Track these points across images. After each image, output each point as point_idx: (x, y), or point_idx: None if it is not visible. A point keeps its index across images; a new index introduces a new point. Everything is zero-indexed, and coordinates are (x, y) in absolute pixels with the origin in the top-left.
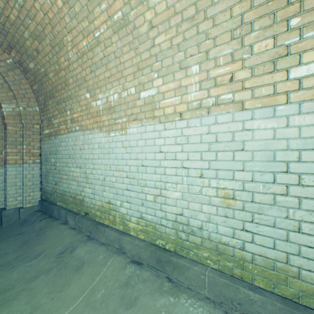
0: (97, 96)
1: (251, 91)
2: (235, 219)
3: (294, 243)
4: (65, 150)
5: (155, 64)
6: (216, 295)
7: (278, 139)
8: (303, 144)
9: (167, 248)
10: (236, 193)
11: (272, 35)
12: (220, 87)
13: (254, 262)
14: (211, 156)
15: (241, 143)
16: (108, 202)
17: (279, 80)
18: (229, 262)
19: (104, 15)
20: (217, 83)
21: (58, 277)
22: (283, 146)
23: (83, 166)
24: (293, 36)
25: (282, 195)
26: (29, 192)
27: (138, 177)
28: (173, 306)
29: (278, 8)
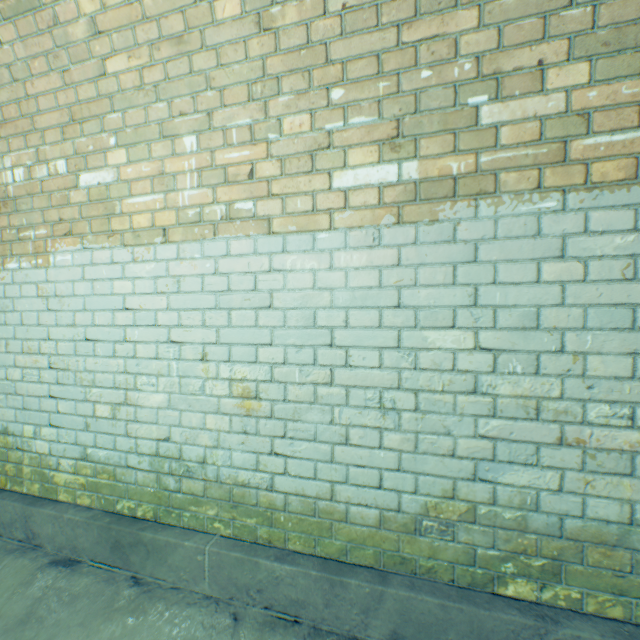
0: None
1: (282, 201)
2: (260, 436)
3: (341, 464)
4: None
5: (111, 116)
6: (223, 586)
7: (320, 289)
8: (351, 300)
9: (140, 514)
10: (261, 387)
11: (308, 108)
12: (234, 185)
13: (288, 509)
14: (221, 318)
15: (268, 294)
16: (2, 432)
17: (321, 189)
18: (251, 517)
19: None
20: (229, 178)
21: None
22: (327, 301)
23: None
24: (336, 118)
25: (326, 384)
26: None
27: (77, 366)
28: (131, 635)
29: (316, 65)
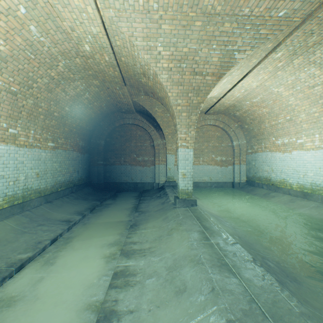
0: (278, 140)
1: None
2: None
3: None
4: (260, 159)
5: (302, 132)
6: (322, 201)
7: None
8: None
9: (307, 192)
10: None
11: None
12: None
13: None
14: (322, 162)
15: None
16: (283, 179)
17: None
18: None
19: (282, 117)
20: None
21: (265, 198)
22: None
23: (270, 166)
24: None
25: None
26: (242, 176)
27: (296, 169)
28: (306, 202)
29: None
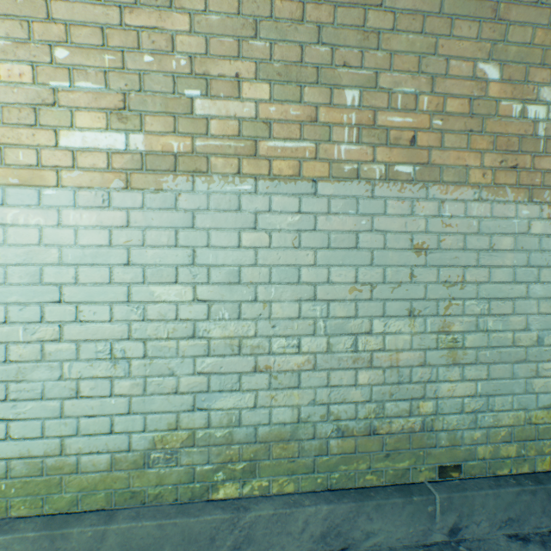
0: None
1: (0, 151)
2: None
3: (72, 417)
4: None
5: None
6: None
7: (48, 245)
8: (82, 257)
9: None
10: None
11: (30, 60)
12: None
13: (11, 475)
14: None
15: None
16: None
17: (47, 144)
18: None
19: None
20: None
21: None
22: (56, 258)
23: None
24: (62, 77)
25: (56, 341)
26: None
27: None
28: None
29: (36, 17)
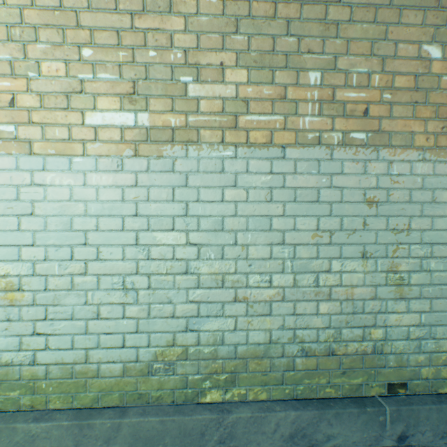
0: None
1: (42, 129)
2: (24, 321)
3: (94, 334)
4: None
5: None
6: None
7: (76, 201)
8: (102, 210)
9: None
10: (24, 281)
11: (64, 58)
12: None
13: (49, 377)
14: None
15: (30, 203)
16: None
17: (76, 123)
18: (15, 390)
19: None
20: None
21: None
22: (82, 211)
23: None
24: (88, 71)
25: (82, 274)
26: None
27: None
28: None
29: (69, 25)
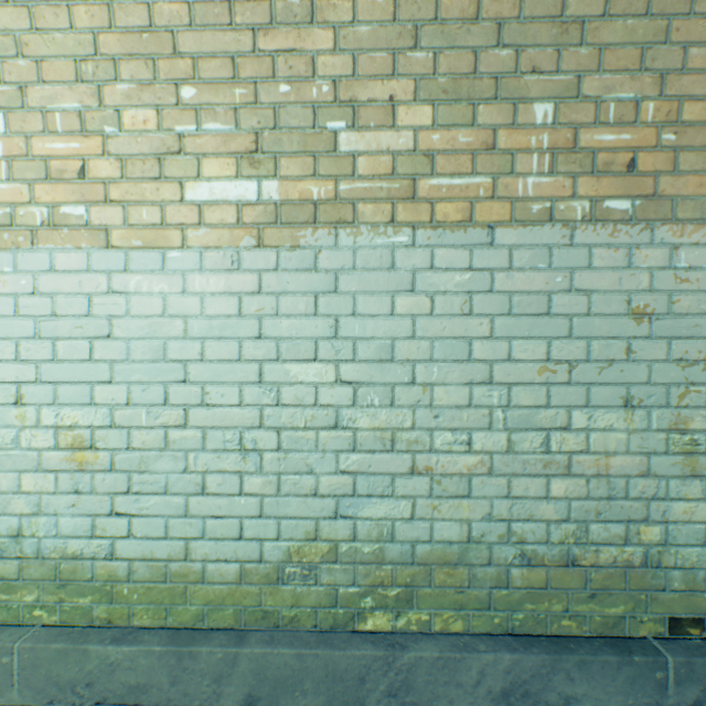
0: None
1: (124, 210)
2: (98, 494)
3: (197, 517)
4: None
5: None
6: (40, 690)
7: (172, 316)
8: (209, 329)
9: None
10: (98, 435)
11: (154, 103)
12: (60, 184)
13: (134, 578)
14: (44, 350)
15: (107, 320)
16: None
17: (171, 200)
18: (85, 596)
19: None
20: (53, 174)
21: None
22: (180, 331)
23: None
24: (189, 120)
25: (180, 427)
26: None
27: None
28: None
29: (162, 54)
